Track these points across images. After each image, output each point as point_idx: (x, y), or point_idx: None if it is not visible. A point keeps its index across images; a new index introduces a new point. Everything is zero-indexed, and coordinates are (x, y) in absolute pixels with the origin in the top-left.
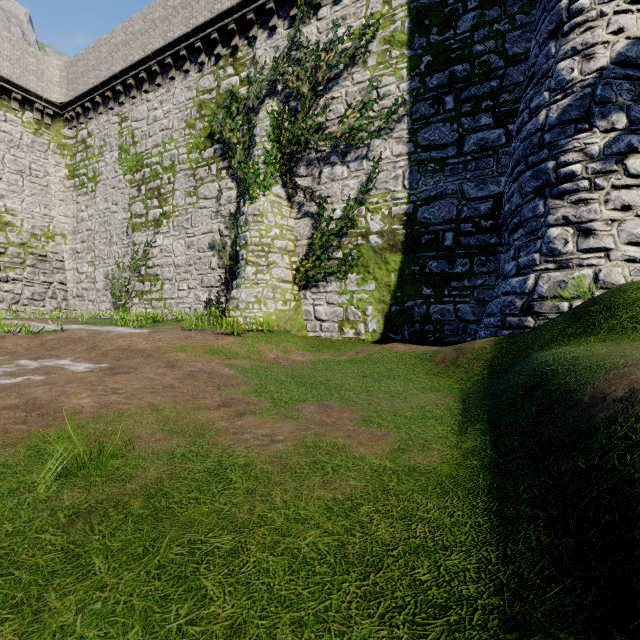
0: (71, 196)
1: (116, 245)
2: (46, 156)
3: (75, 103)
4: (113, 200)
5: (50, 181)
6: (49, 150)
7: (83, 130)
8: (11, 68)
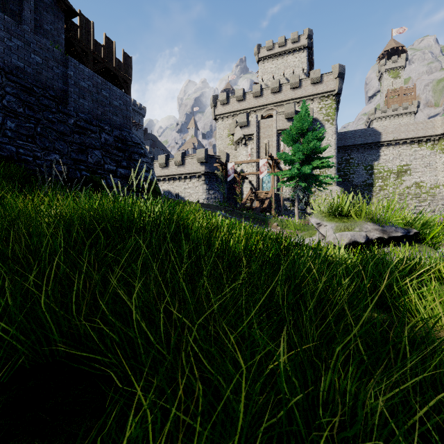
0: None
1: None
2: (435, 156)
3: None
4: None
5: (437, 165)
6: (436, 153)
7: None
8: (422, 132)
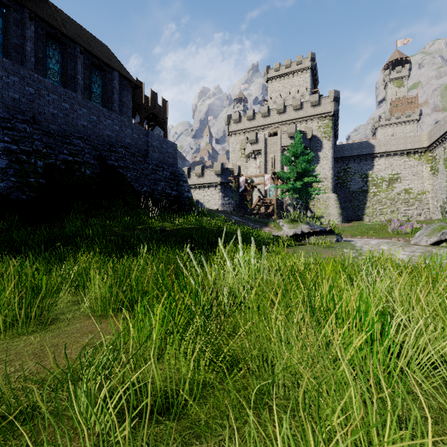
0: (431, 177)
1: (442, 194)
2: (422, 166)
3: (431, 145)
4: (442, 178)
5: (423, 174)
6: (423, 163)
7: (434, 153)
8: (410, 145)
